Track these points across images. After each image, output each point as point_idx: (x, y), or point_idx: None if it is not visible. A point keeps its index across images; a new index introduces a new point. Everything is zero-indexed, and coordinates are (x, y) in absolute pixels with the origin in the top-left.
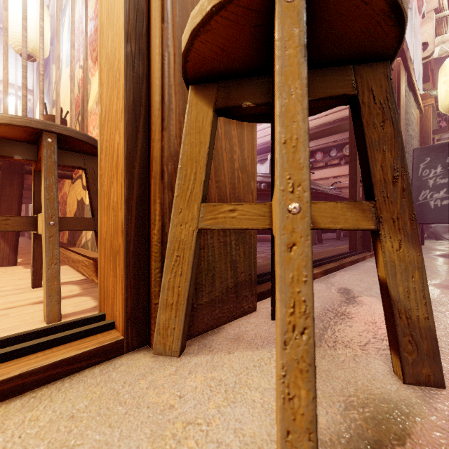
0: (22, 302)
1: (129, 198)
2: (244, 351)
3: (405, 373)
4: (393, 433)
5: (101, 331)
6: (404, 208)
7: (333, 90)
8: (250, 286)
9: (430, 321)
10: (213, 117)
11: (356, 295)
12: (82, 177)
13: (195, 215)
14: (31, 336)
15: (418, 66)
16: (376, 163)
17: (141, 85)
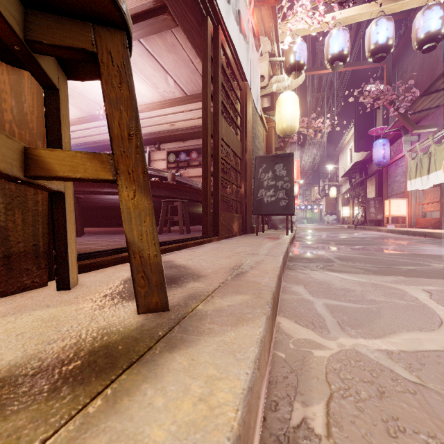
0: None
1: None
2: None
3: (139, 305)
4: (82, 349)
5: None
6: (138, 163)
7: (73, 41)
8: (36, 258)
9: (158, 258)
10: None
11: (174, 264)
12: None
13: None
14: None
15: (256, 91)
16: (114, 120)
17: None
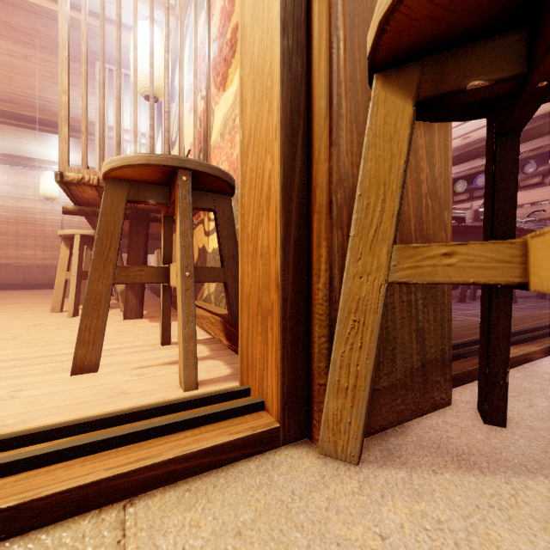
0: (154, 361)
1: (286, 241)
2: (460, 474)
3: None
4: None
5: (250, 411)
6: None
7: None
8: (443, 367)
9: None
10: (413, 114)
11: None
12: (204, 221)
13: (383, 262)
14: (176, 407)
15: None
16: None
17: (299, 90)
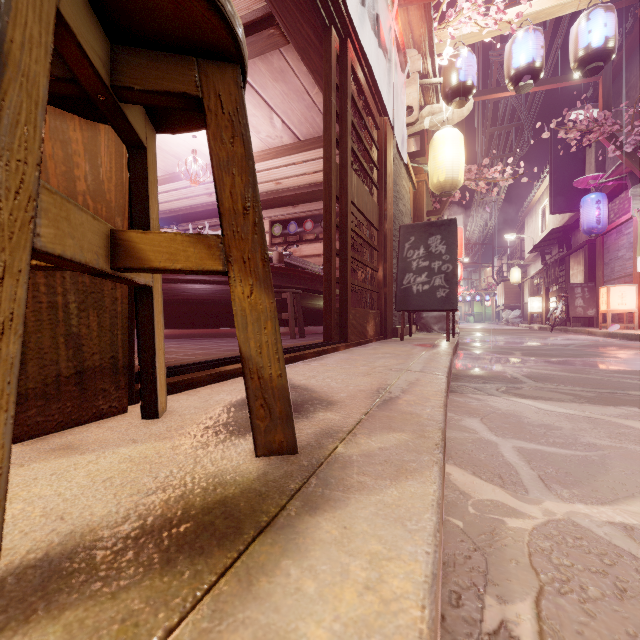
0: None
1: None
2: (52, 460)
3: (257, 444)
4: (192, 505)
5: None
6: (256, 246)
7: (171, 83)
8: (115, 375)
9: (283, 379)
10: None
11: (291, 384)
12: None
13: None
14: None
15: (401, 131)
16: (225, 189)
17: None
